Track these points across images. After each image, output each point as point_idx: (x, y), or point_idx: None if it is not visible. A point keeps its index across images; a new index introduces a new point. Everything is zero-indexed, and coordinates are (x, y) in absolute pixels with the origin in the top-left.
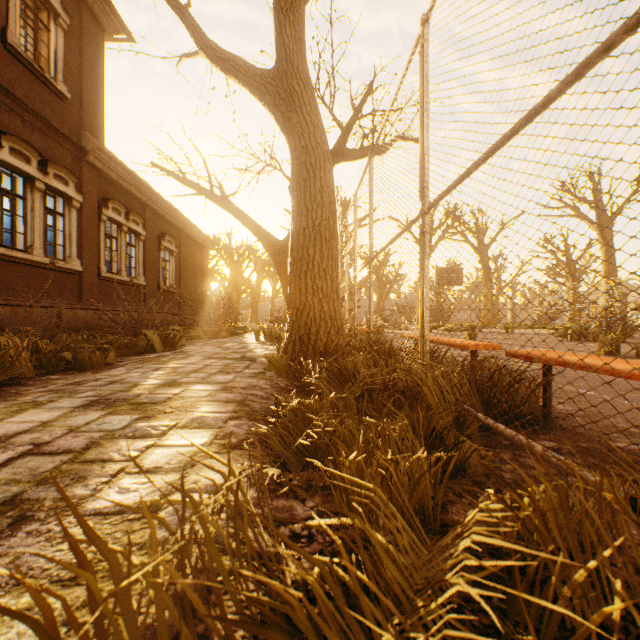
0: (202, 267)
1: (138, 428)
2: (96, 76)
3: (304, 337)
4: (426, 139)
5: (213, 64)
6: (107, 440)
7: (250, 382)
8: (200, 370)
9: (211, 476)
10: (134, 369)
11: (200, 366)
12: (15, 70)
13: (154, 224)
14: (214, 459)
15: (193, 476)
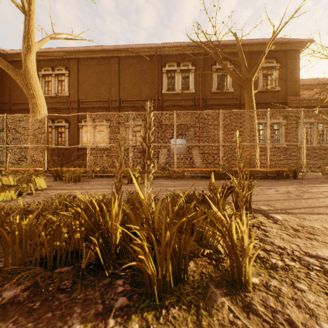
0: None
1: None
2: (294, 71)
3: None
4: (219, 132)
5: None
6: None
7: None
8: None
9: None
10: None
11: None
12: (260, 96)
13: None
14: None
15: None
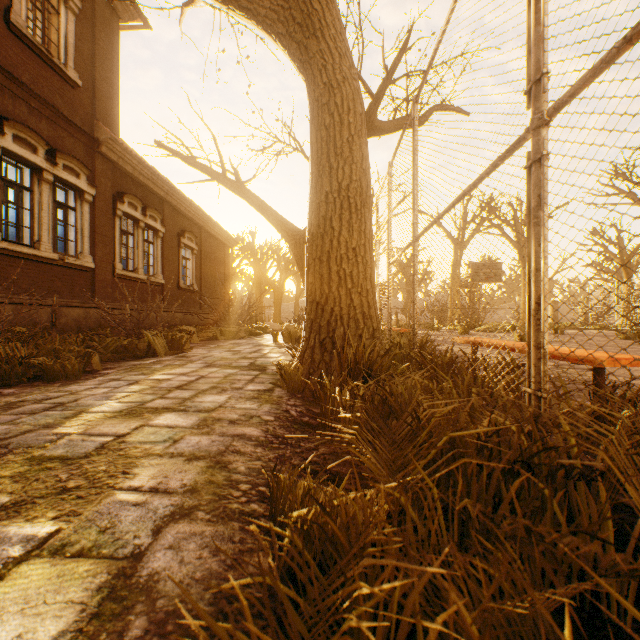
0: (224, 266)
1: None
2: (110, 64)
3: (326, 342)
4: None
5: None
6: None
7: (247, 409)
8: (188, 385)
9: None
10: (107, 382)
11: (192, 378)
12: (20, 53)
13: (173, 221)
14: None
15: None
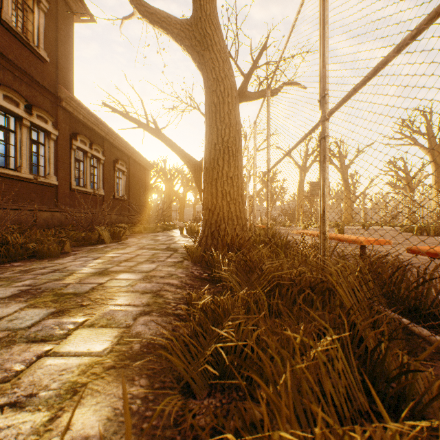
0: (145, 183)
1: (45, 326)
2: (68, 46)
3: (215, 233)
4: (327, 50)
5: (144, 18)
6: (2, 344)
7: (169, 271)
8: (131, 259)
9: (89, 417)
10: (80, 258)
11: (132, 255)
12: (8, 39)
13: (110, 152)
14: (104, 380)
15: (66, 416)
